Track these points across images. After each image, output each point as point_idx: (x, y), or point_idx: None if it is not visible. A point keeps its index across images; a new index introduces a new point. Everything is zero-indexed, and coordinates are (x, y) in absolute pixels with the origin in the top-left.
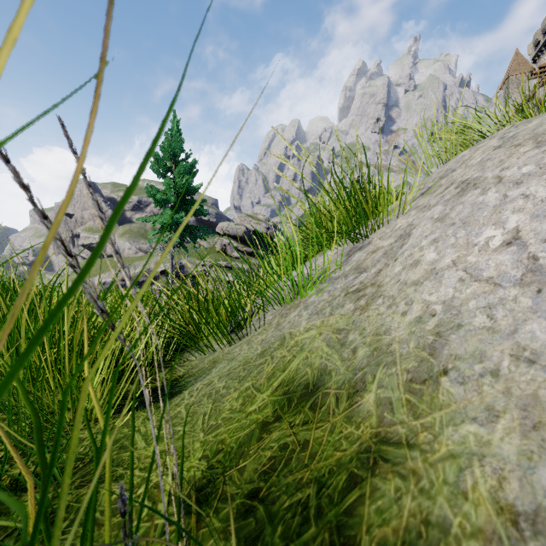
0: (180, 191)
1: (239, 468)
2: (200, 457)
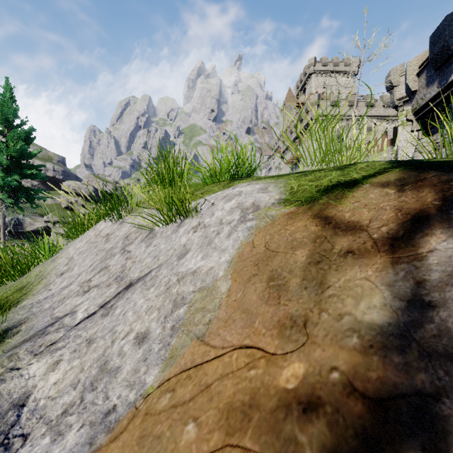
0: (14, 155)
1: None
2: None
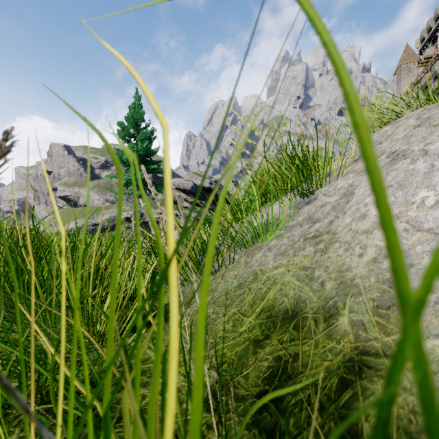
0: (141, 153)
1: (243, 375)
2: (208, 367)
